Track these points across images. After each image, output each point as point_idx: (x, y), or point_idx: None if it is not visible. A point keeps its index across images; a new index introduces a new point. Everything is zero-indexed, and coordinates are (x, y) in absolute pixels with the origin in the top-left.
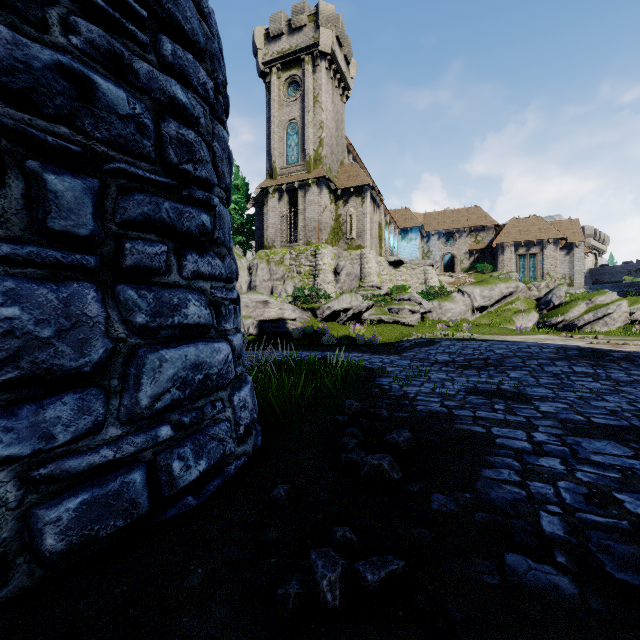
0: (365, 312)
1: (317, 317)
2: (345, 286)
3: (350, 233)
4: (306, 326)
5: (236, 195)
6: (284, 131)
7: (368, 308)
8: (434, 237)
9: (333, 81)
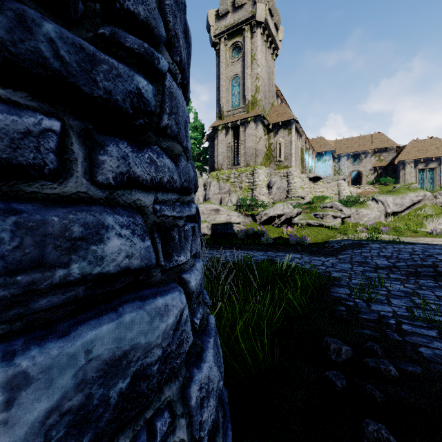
0: (295, 217)
1: (256, 221)
2: (276, 197)
3: (279, 157)
4: (248, 228)
5: (195, 133)
6: (229, 84)
7: (297, 214)
8: (343, 158)
9: (266, 43)
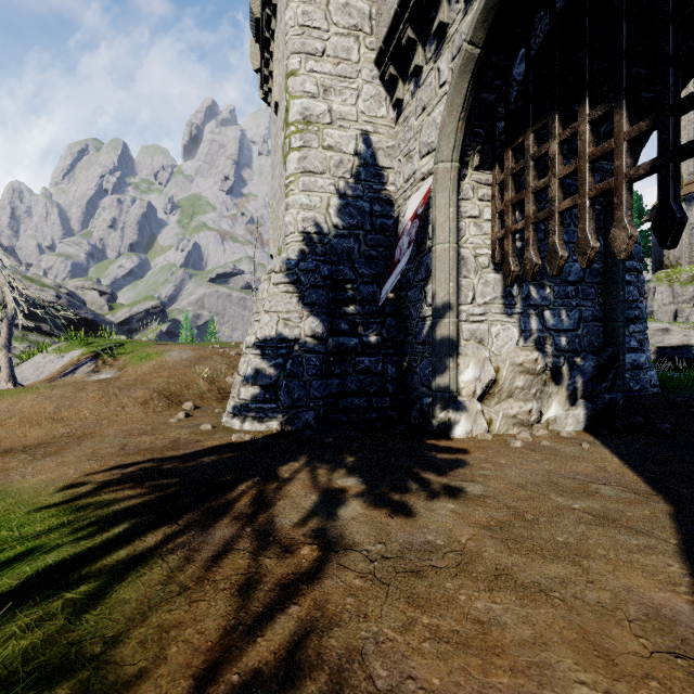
0: None
1: None
2: None
3: None
4: None
5: None
6: None
7: None
8: None
9: None
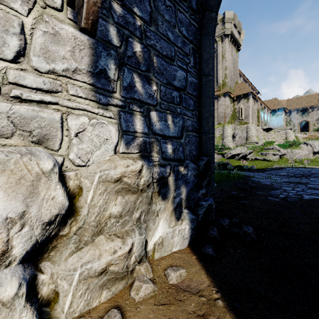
0: (248, 155)
1: (224, 157)
2: (238, 143)
3: (241, 117)
4: (219, 161)
5: None
6: None
7: (250, 153)
8: (294, 112)
9: (232, 45)
